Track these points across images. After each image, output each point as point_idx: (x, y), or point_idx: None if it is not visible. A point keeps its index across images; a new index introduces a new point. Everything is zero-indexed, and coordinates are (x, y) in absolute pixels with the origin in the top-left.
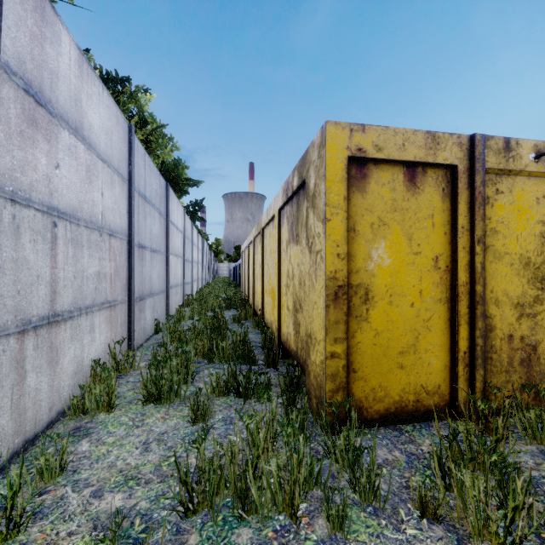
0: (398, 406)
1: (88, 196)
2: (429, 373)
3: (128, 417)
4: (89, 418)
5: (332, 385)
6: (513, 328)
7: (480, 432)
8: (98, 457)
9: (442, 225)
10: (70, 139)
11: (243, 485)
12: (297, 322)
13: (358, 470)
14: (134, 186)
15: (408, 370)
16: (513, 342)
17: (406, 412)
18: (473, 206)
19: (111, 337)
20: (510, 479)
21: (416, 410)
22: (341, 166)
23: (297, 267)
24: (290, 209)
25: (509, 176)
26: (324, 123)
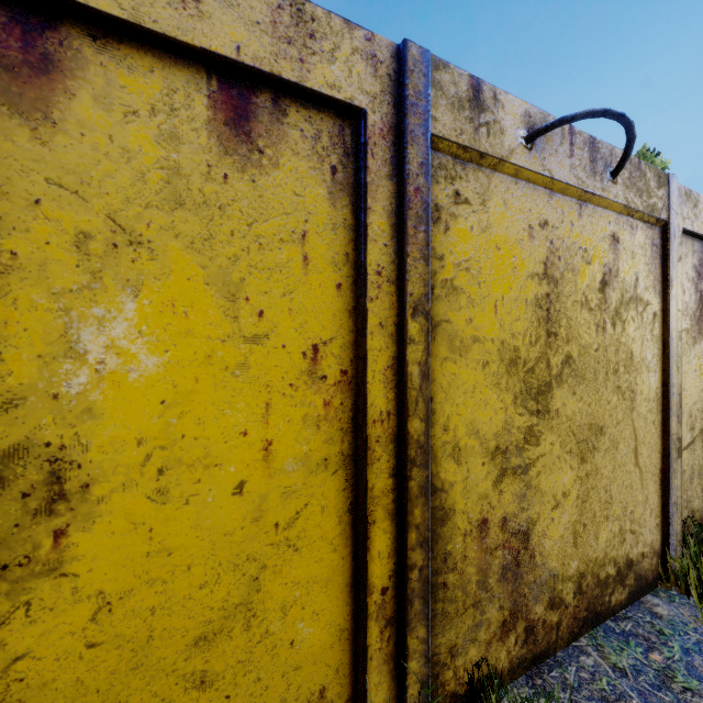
0: None
1: None
2: (294, 667)
3: None
4: None
5: None
6: (489, 503)
7: None
8: None
9: (331, 263)
10: None
11: None
12: None
13: None
14: None
15: (226, 682)
16: (488, 535)
17: None
18: (404, 221)
19: None
20: None
21: None
22: None
23: None
24: None
25: (481, 168)
26: None
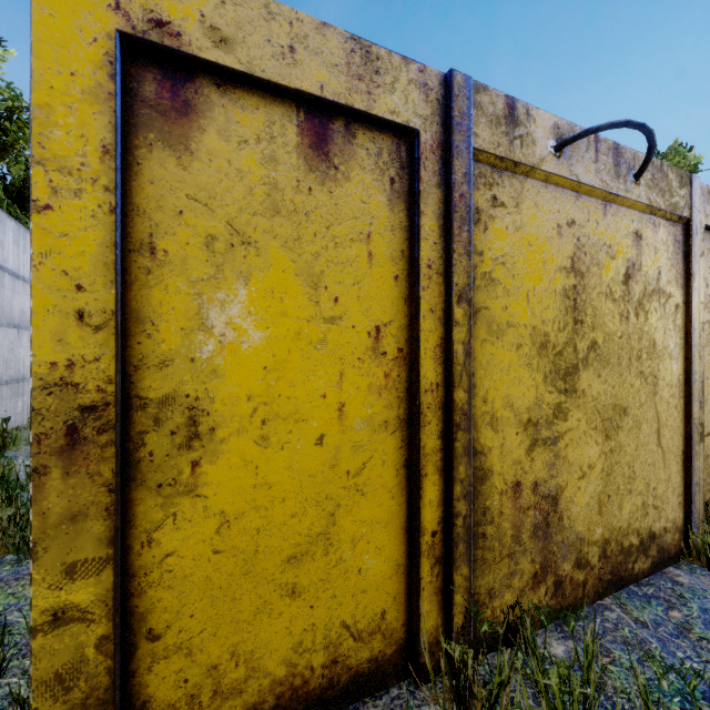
0: (286, 690)
1: None
2: (361, 591)
3: None
4: None
5: (57, 708)
6: (522, 468)
7: None
8: None
9: (390, 259)
10: None
11: None
12: None
13: None
14: None
15: (310, 595)
16: (521, 496)
17: (306, 698)
18: (450, 222)
19: None
20: None
21: (331, 685)
22: (94, 54)
23: None
24: None
25: (515, 175)
26: None
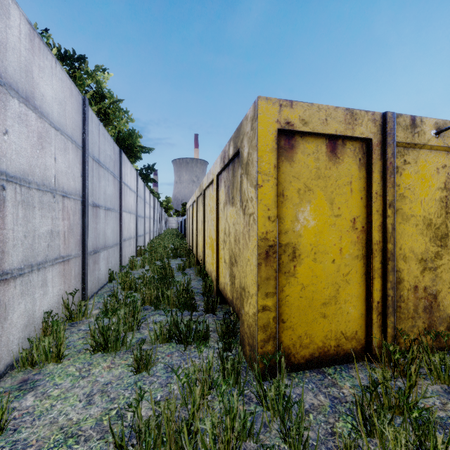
0: (322, 351)
1: (39, 161)
2: (348, 321)
3: (75, 367)
4: (38, 369)
5: (263, 335)
6: (418, 280)
7: (393, 374)
8: (41, 413)
9: (359, 191)
10: (20, 107)
11: (179, 442)
12: (233, 274)
13: (287, 418)
14: (89, 152)
15: (330, 318)
16: (417, 292)
17: (328, 356)
18: (385, 175)
19: (64, 289)
20: (431, 436)
21: (337, 354)
22: (272, 137)
23: (233, 226)
24: (227, 175)
25: (415, 149)
26: (257, 99)
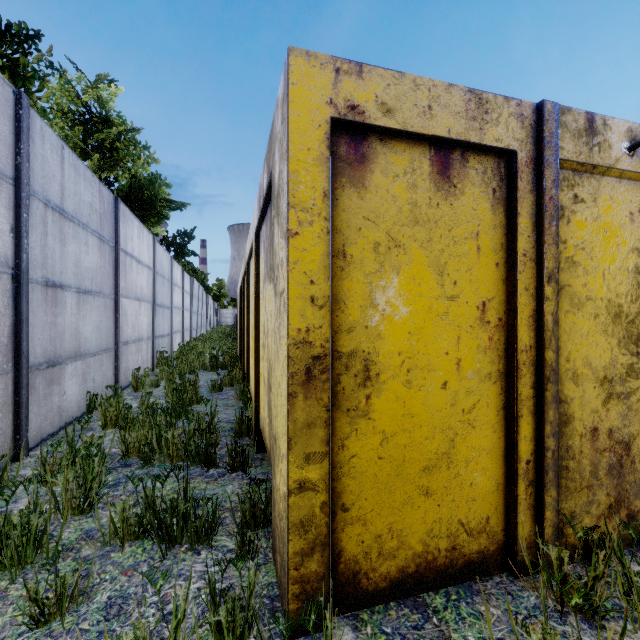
0: (422, 561)
1: None
2: (472, 499)
3: None
4: None
5: (301, 542)
6: (599, 417)
7: (559, 612)
8: None
9: (492, 250)
10: None
11: None
12: (270, 405)
13: None
14: (34, 191)
15: (438, 497)
16: (598, 440)
17: (435, 570)
18: (542, 220)
19: None
20: None
21: (451, 565)
22: (319, 135)
23: (270, 319)
24: (265, 229)
25: (593, 176)
26: (287, 52)
